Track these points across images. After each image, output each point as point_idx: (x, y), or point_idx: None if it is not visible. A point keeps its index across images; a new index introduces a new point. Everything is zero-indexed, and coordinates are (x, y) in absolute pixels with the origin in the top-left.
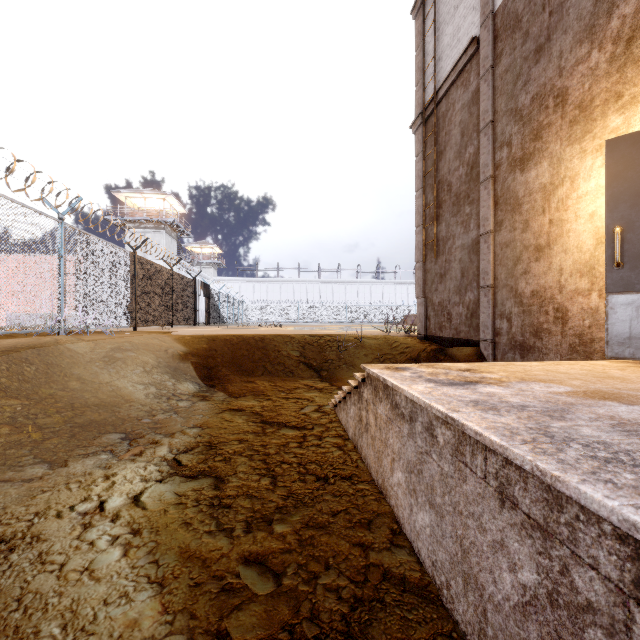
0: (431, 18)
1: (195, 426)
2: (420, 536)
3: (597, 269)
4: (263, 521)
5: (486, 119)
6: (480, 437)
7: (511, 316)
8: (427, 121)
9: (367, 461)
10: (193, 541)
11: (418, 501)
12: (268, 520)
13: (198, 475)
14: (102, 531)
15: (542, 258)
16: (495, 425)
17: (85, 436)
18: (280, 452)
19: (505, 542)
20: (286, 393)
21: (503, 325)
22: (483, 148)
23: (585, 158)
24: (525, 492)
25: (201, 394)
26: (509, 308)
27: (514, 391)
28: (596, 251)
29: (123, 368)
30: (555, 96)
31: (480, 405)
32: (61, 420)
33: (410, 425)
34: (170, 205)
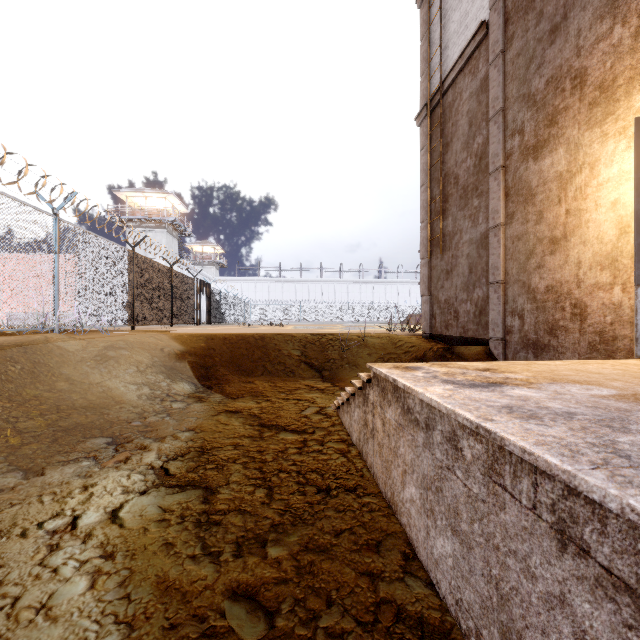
0: (437, 6)
1: (188, 429)
2: (439, 566)
3: (620, 261)
4: (256, 542)
5: (496, 106)
6: (530, 456)
7: (523, 313)
8: (432, 112)
9: (373, 470)
10: (173, 568)
11: (437, 524)
12: (262, 541)
13: (186, 486)
14: (70, 555)
15: (558, 251)
16: (545, 439)
17: (68, 441)
18: (278, 459)
19: (567, 599)
20: (286, 394)
21: (514, 323)
22: (493, 137)
23: (606, 142)
24: (602, 537)
25: (197, 395)
26: (521, 305)
27: (550, 394)
28: (619, 242)
29: (115, 367)
30: (572, 78)
31: (516, 412)
32: (44, 423)
33: (426, 434)
34: (171, 204)
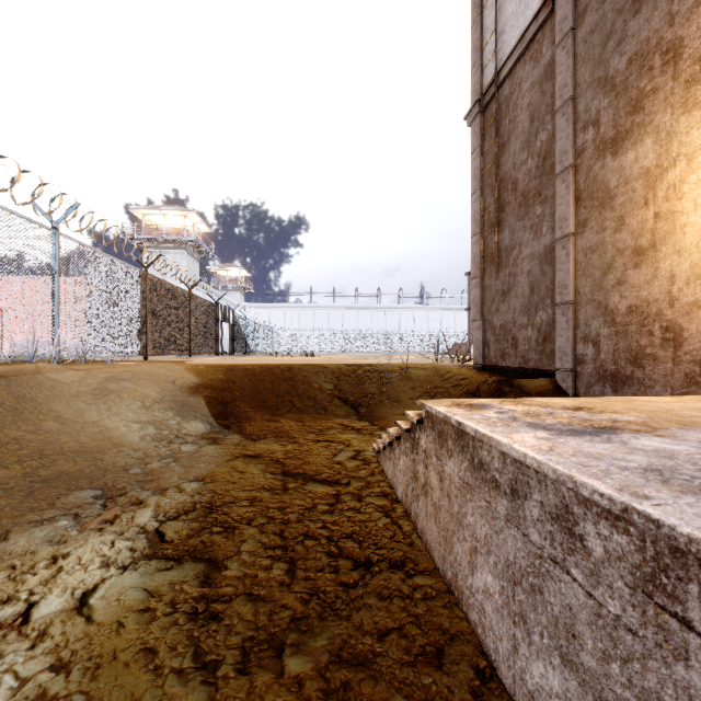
0: None
1: (196, 479)
2: None
3: None
4: (269, 648)
5: (564, 95)
6: None
7: (599, 339)
8: (486, 109)
9: (426, 537)
10: (148, 693)
11: (532, 639)
12: (277, 646)
13: (184, 557)
14: (8, 667)
15: (644, 263)
16: None
17: (47, 493)
18: (304, 520)
19: None
20: (316, 434)
21: (587, 351)
22: (560, 132)
23: None
24: None
25: (212, 435)
26: (596, 329)
27: (699, 447)
28: None
29: (116, 403)
30: (663, 52)
31: (674, 480)
32: (20, 471)
33: (512, 502)
34: (192, 223)
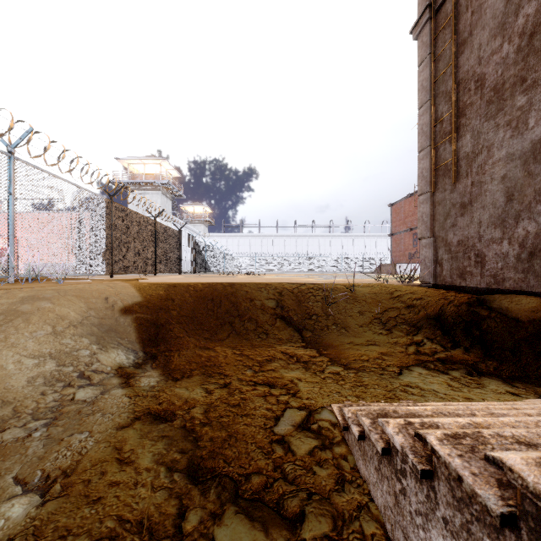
0: None
1: (39, 484)
2: None
3: None
4: None
5: None
6: None
7: None
8: (437, 14)
9: None
10: None
11: None
12: None
13: None
14: None
15: None
16: None
17: None
18: None
19: None
20: (254, 371)
21: None
22: None
23: None
24: None
25: (129, 370)
26: None
27: None
28: None
29: (19, 330)
30: None
31: None
32: None
33: None
34: (165, 169)
